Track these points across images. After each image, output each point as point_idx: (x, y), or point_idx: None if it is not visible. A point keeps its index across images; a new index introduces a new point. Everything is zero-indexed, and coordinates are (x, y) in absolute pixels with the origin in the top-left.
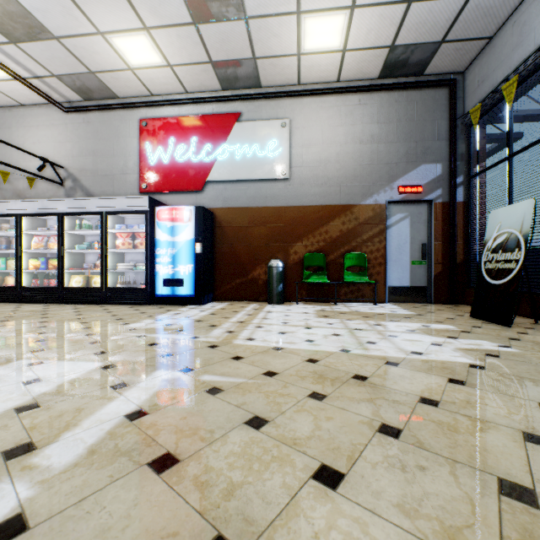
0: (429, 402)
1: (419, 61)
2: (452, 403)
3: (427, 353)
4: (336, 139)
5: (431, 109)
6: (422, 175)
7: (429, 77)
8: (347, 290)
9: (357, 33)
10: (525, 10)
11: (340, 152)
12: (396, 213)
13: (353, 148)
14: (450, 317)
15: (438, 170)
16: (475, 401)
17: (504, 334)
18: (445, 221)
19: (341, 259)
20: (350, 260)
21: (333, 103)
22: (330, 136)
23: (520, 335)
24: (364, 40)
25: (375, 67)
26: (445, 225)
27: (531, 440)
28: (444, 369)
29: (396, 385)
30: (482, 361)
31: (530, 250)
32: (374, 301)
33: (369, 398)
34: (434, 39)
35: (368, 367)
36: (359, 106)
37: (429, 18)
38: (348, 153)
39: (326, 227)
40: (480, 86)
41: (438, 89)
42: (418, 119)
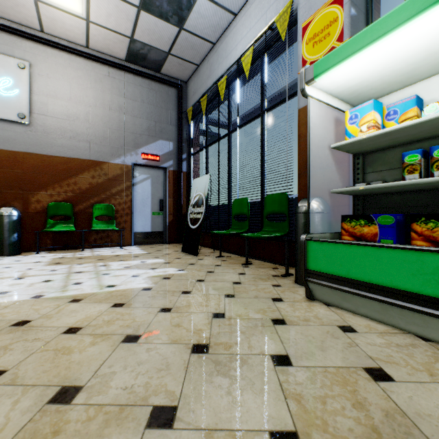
0: (72, 331)
1: (156, 60)
2: (94, 326)
3: (120, 284)
4: (86, 99)
5: (166, 100)
6: (160, 147)
7: (165, 76)
8: (97, 237)
9: (98, 10)
10: (212, 56)
11: (90, 112)
12: (141, 174)
13: (103, 112)
14: (169, 253)
15: (171, 147)
16: (116, 318)
17: (190, 261)
18: (176, 184)
19: (91, 209)
20: (99, 210)
21: (83, 65)
22: (79, 94)
23: (198, 261)
24: (106, 21)
25: (121, 50)
26: (175, 187)
27: (127, 340)
28: (120, 296)
29: (56, 321)
30: (155, 284)
31: (216, 206)
32: (122, 245)
33: (5, 345)
34: (163, 48)
35: (45, 309)
36: (109, 78)
37: (156, 30)
38: (98, 116)
39: (75, 179)
40: (194, 95)
41: (171, 87)
42: (157, 105)
